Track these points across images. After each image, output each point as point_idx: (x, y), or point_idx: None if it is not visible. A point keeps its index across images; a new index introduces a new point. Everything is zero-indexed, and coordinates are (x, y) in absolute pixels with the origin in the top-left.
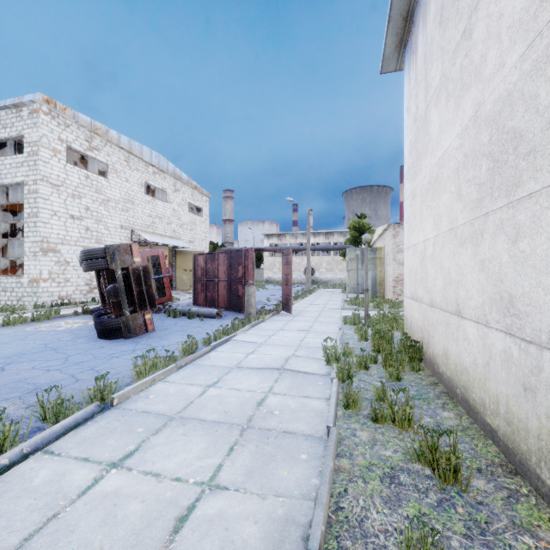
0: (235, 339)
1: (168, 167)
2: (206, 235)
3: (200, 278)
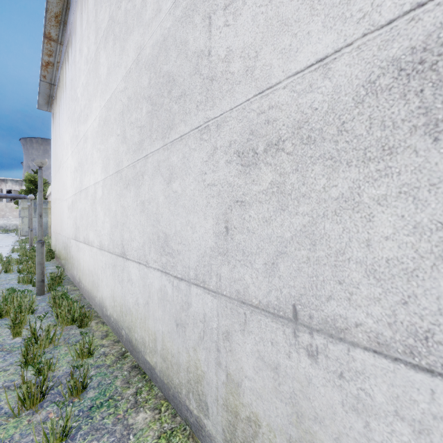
0: None
1: None
2: None
3: None
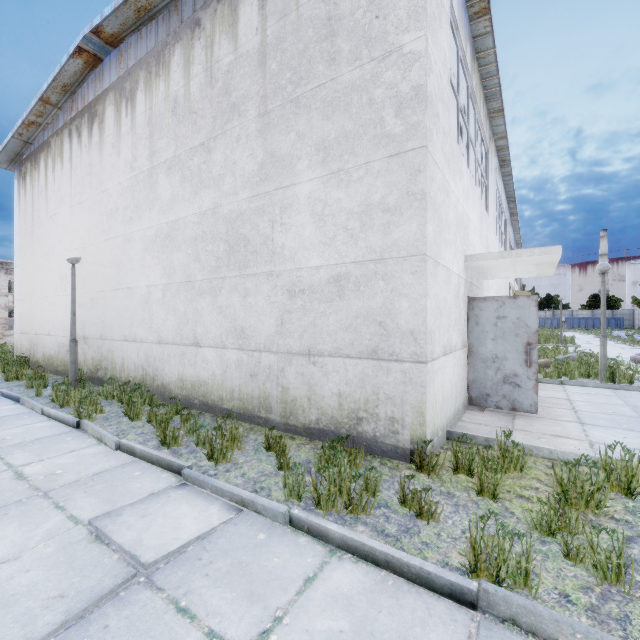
0: None
1: None
2: None
3: None
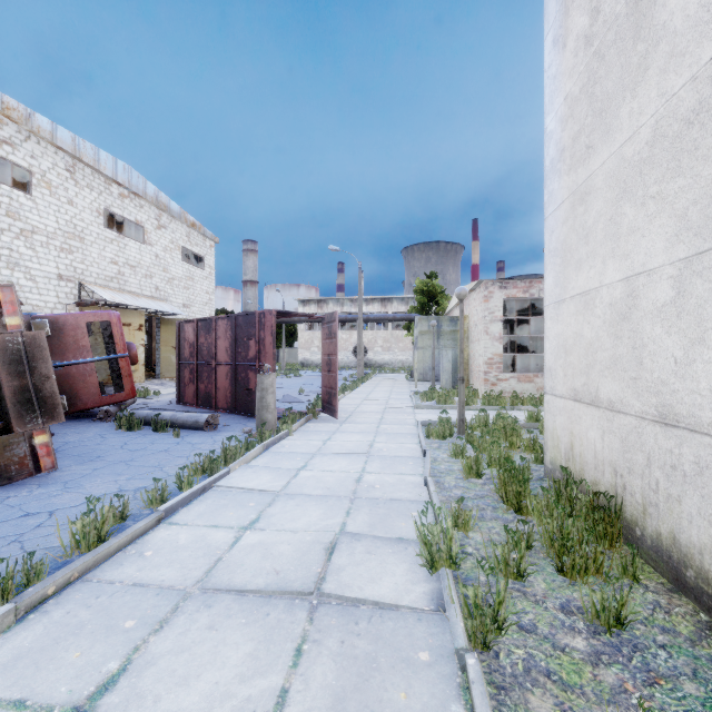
0: (223, 482)
1: (145, 189)
2: (211, 298)
3: (188, 361)
